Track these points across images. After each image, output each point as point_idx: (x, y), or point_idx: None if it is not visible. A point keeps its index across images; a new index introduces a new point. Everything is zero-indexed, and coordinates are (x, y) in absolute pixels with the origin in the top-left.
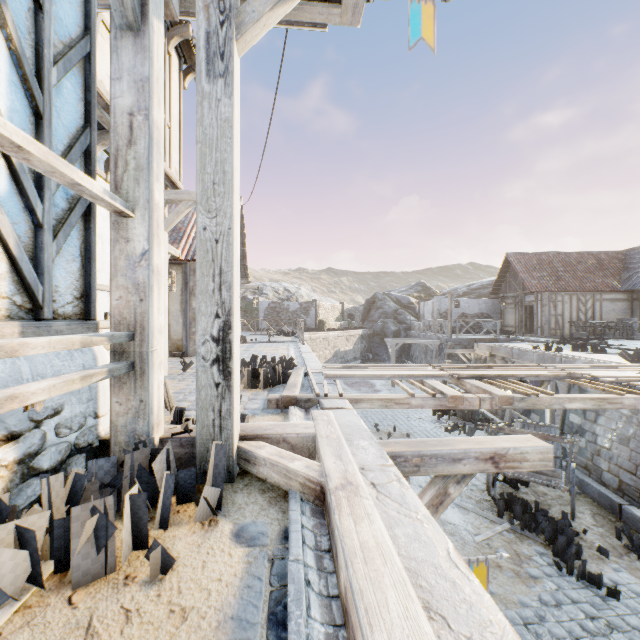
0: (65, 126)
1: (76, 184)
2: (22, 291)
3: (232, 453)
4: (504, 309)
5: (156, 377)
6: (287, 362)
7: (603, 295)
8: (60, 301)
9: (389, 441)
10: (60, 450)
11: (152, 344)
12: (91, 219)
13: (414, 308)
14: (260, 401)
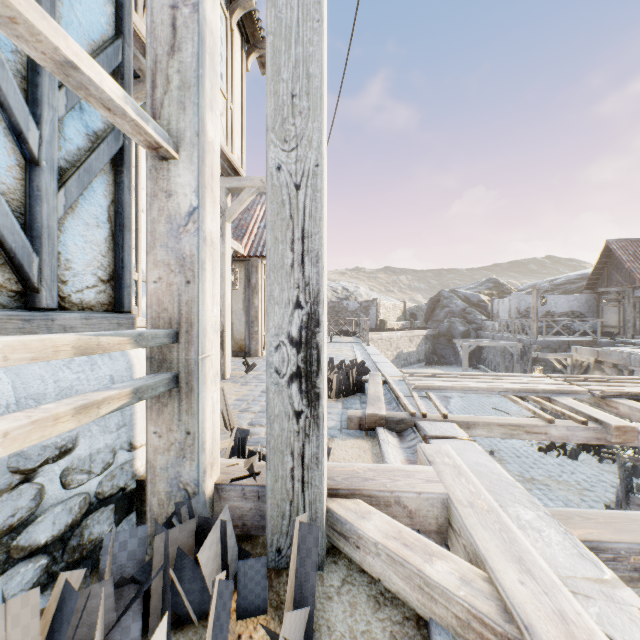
0: (83, 27)
1: (67, 64)
2: (2, 262)
3: (320, 524)
4: (602, 306)
5: (209, 396)
6: (358, 366)
7: None
8: (74, 283)
9: (567, 512)
10: (70, 508)
11: (203, 348)
12: (124, 170)
13: (485, 306)
14: (335, 416)
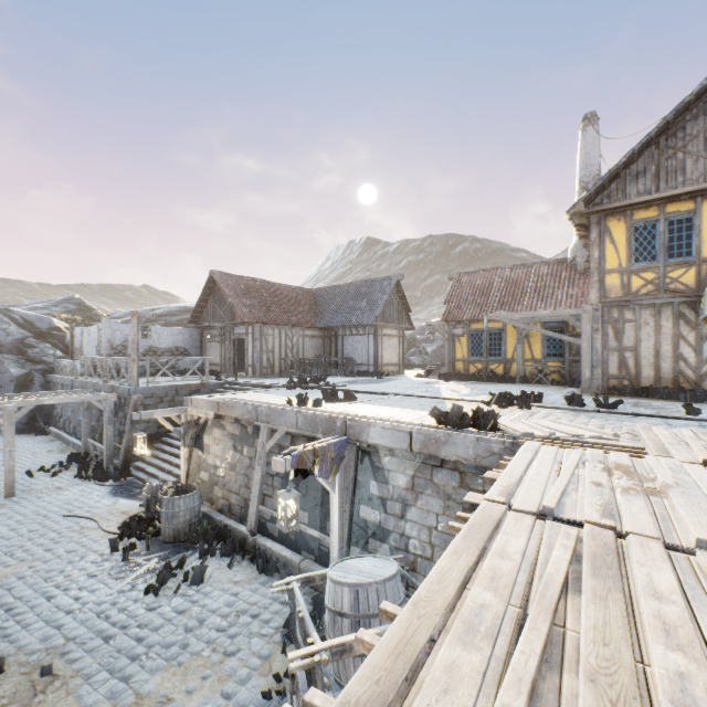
0: None
1: None
2: None
3: None
4: (207, 343)
5: None
6: None
7: (305, 331)
8: None
9: None
10: None
11: None
12: None
13: (63, 337)
14: None
